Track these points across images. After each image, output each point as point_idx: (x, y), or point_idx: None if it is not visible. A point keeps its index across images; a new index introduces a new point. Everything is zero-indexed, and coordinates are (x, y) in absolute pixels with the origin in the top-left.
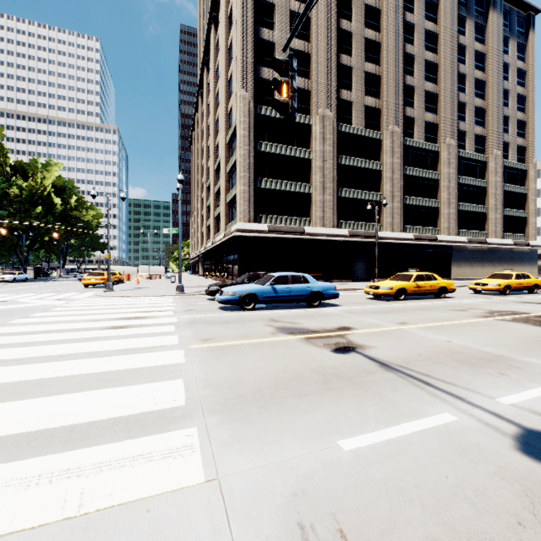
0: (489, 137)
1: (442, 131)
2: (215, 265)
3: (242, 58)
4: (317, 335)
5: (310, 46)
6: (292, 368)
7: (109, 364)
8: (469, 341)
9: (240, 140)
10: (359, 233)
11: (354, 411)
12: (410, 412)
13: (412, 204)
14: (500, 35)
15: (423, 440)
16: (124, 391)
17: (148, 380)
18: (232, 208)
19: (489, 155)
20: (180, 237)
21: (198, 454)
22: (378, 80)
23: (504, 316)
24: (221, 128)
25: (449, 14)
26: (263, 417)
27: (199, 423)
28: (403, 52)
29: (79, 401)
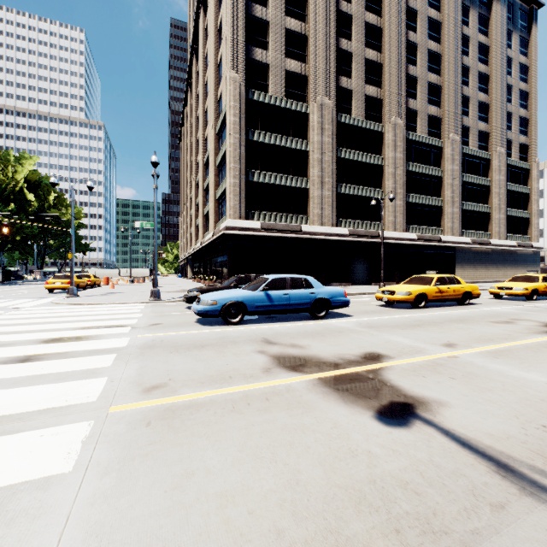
0: (493, 133)
1: (446, 125)
2: (204, 267)
3: (232, 36)
4: (337, 372)
5: (307, 27)
6: (311, 494)
7: None
8: None
9: (230, 127)
10: (360, 233)
11: None
12: None
13: (414, 203)
14: (503, 28)
15: None
16: None
17: None
18: (221, 204)
19: (492, 153)
20: (155, 232)
21: None
22: (379, 69)
23: None
24: (210, 118)
25: (453, 2)
26: None
27: None
28: (406, 40)
29: None
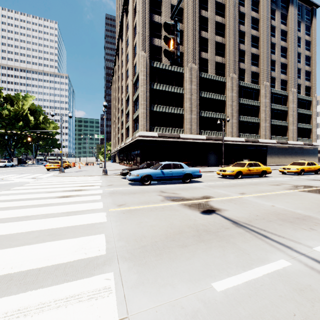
0: (289, 81)
1: (261, 77)
2: (126, 156)
3: (142, 33)
4: (190, 201)
5: (183, 25)
6: (176, 225)
7: (57, 223)
8: (286, 205)
9: (141, 82)
10: (212, 138)
11: (220, 258)
12: (258, 259)
13: (243, 121)
14: (295, 20)
15: (271, 282)
16: (65, 243)
17: (81, 235)
18: (136, 123)
19: (289, 92)
20: (105, 140)
21: (113, 295)
22: (223, 46)
23: (303, 189)
24: (130, 75)
25: (265, 7)
26: (159, 263)
27: (115, 269)
28: (238, 30)
29: (34, 251)
